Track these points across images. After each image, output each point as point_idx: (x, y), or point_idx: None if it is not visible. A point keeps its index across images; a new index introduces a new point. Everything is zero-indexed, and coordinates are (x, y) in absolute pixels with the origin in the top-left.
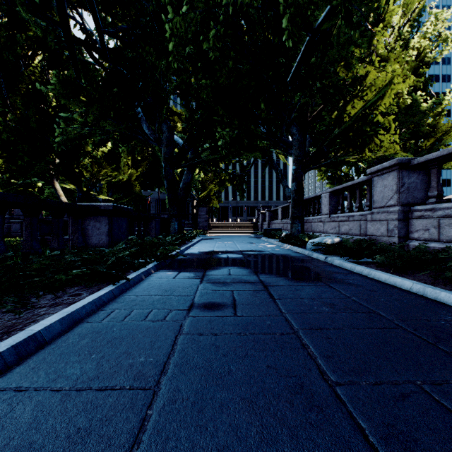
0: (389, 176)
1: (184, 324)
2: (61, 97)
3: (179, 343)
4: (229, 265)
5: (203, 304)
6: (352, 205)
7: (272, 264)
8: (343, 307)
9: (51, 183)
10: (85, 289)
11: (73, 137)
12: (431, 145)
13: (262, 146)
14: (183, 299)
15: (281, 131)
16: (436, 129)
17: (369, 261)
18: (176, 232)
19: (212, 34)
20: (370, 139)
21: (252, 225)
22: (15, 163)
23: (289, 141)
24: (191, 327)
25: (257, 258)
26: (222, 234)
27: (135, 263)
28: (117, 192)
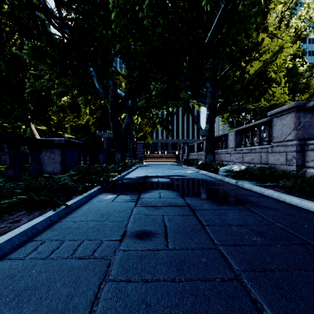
0: (287, 117)
1: (113, 263)
2: (31, 58)
3: (101, 299)
4: (160, 188)
5: (135, 233)
6: (253, 141)
7: (194, 187)
8: (274, 236)
9: (29, 125)
10: (28, 214)
11: (40, 89)
12: (305, 98)
13: (183, 98)
14: (116, 226)
15: (198, 85)
16: (309, 86)
17: (271, 185)
18: (119, 161)
19: (146, 4)
20: (265, 91)
21: (175, 156)
22: (0, 110)
23: (204, 93)
24: (119, 267)
25: (181, 181)
26: (153, 163)
27: (77, 189)
28: (78, 132)
